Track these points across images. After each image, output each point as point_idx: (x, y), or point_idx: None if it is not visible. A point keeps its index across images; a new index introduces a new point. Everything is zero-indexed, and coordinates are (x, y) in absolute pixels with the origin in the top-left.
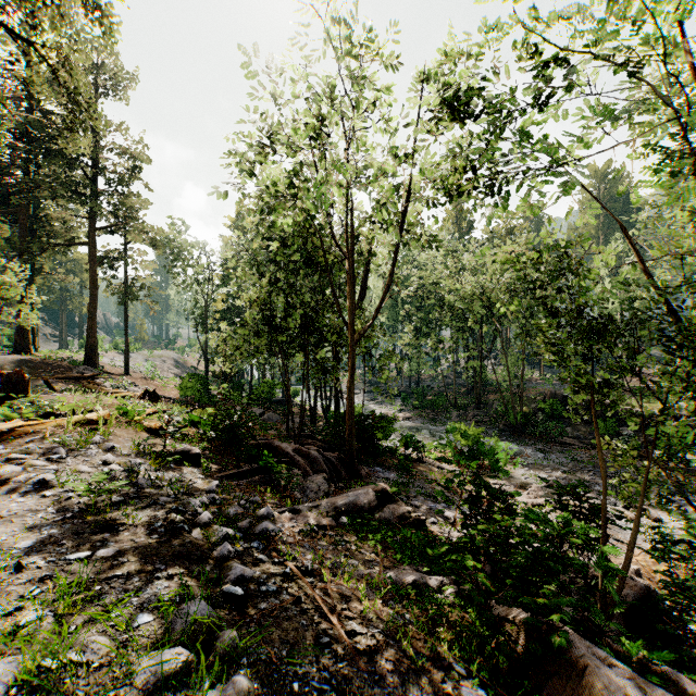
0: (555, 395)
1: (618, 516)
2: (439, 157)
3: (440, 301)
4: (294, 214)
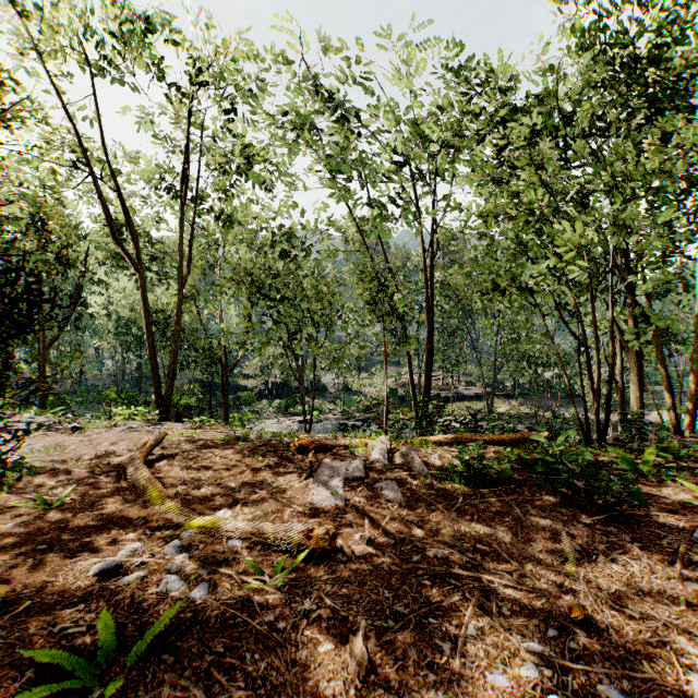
0: (197, 380)
1: (186, 409)
2: (110, 250)
3: (107, 310)
4: (1, 263)
